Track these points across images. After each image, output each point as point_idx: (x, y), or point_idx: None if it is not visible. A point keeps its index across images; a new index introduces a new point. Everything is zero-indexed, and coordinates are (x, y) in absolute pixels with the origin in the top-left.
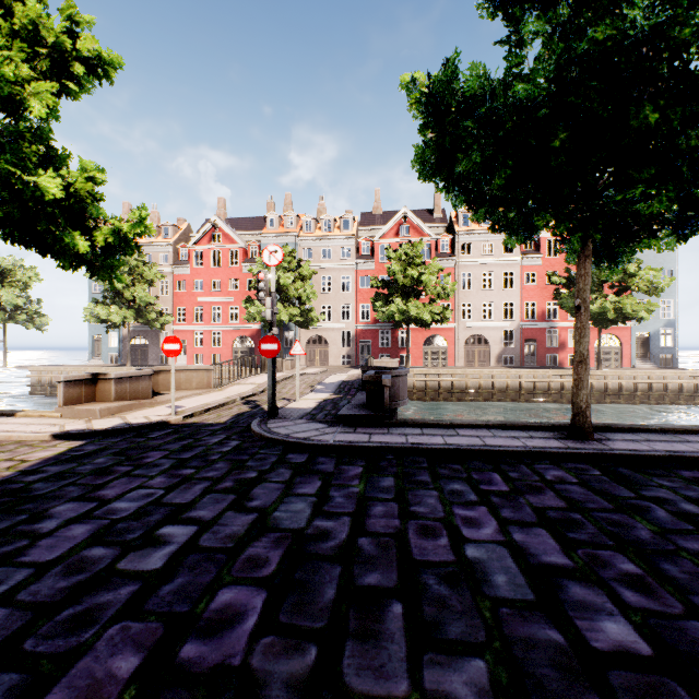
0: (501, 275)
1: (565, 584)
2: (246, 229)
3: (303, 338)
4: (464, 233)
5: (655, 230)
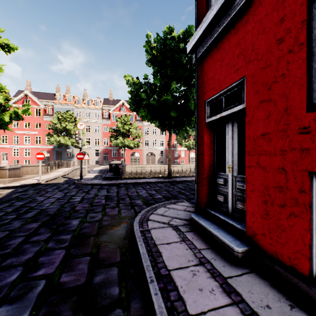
0: (159, 130)
1: (154, 194)
2: (44, 98)
3: (76, 152)
4: None
5: (187, 128)
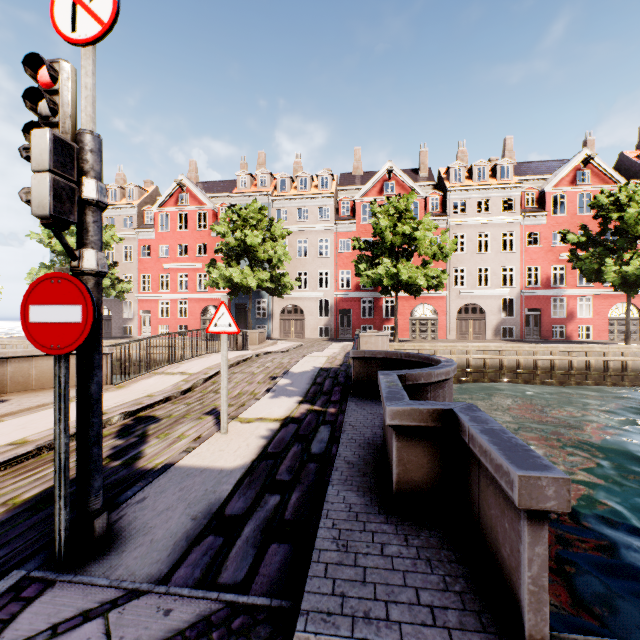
0: (500, 236)
1: None
2: (217, 192)
3: (276, 307)
4: (457, 189)
5: None
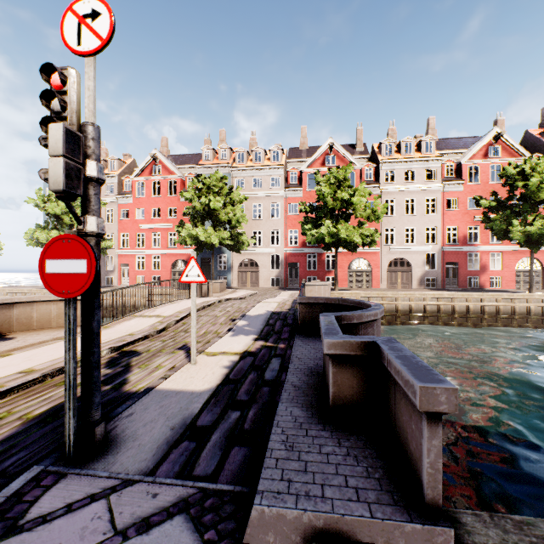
0: (424, 201)
1: None
2: (185, 164)
3: (235, 261)
4: (388, 161)
5: None
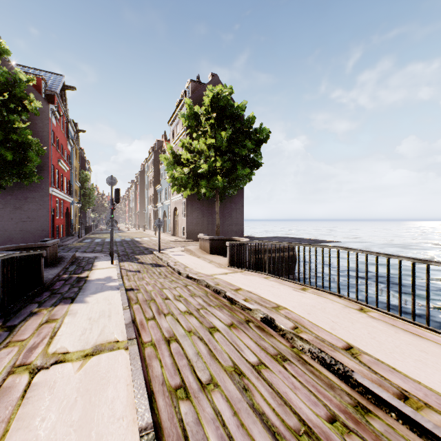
0: None
1: None
2: None
3: None
4: None
5: None
